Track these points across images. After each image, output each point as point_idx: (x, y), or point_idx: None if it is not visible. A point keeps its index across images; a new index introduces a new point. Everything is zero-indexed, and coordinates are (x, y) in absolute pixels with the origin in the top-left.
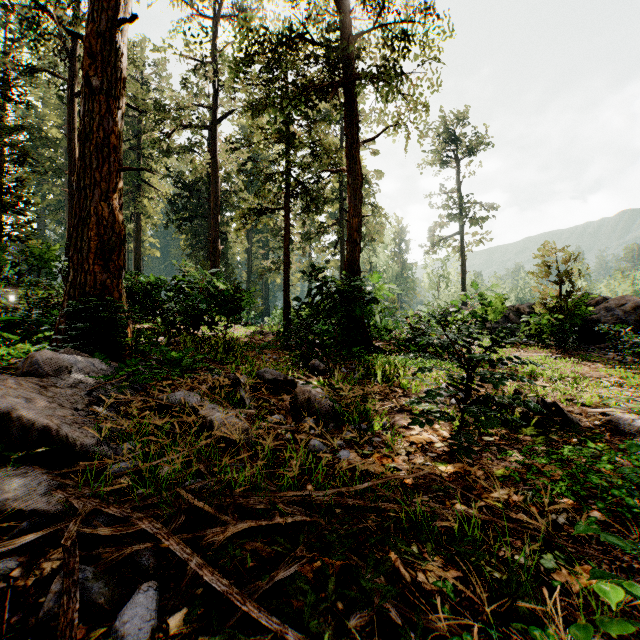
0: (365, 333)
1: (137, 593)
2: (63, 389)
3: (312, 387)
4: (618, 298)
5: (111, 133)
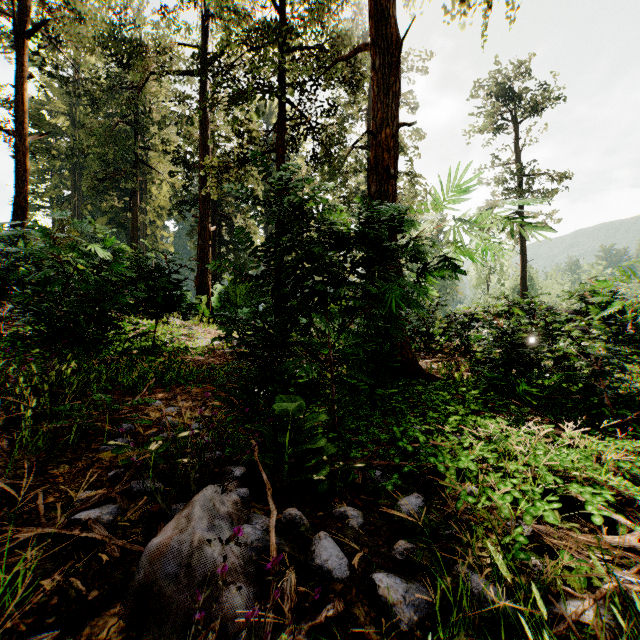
0: (405, 347)
1: None
2: None
3: None
4: None
5: None
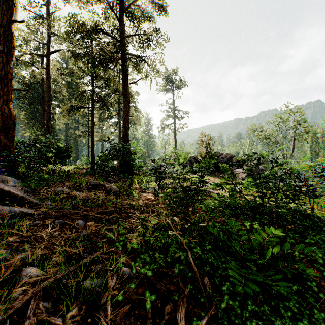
0: (131, 167)
1: (78, 220)
2: (13, 187)
3: (111, 185)
4: (226, 154)
5: (9, 72)
